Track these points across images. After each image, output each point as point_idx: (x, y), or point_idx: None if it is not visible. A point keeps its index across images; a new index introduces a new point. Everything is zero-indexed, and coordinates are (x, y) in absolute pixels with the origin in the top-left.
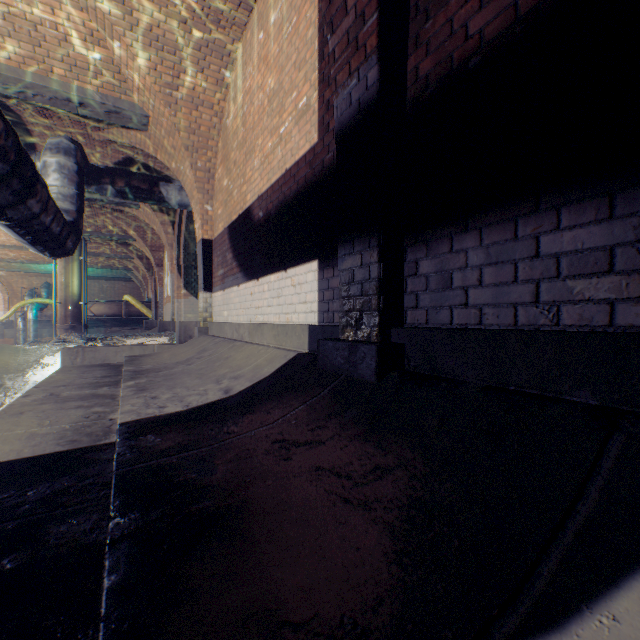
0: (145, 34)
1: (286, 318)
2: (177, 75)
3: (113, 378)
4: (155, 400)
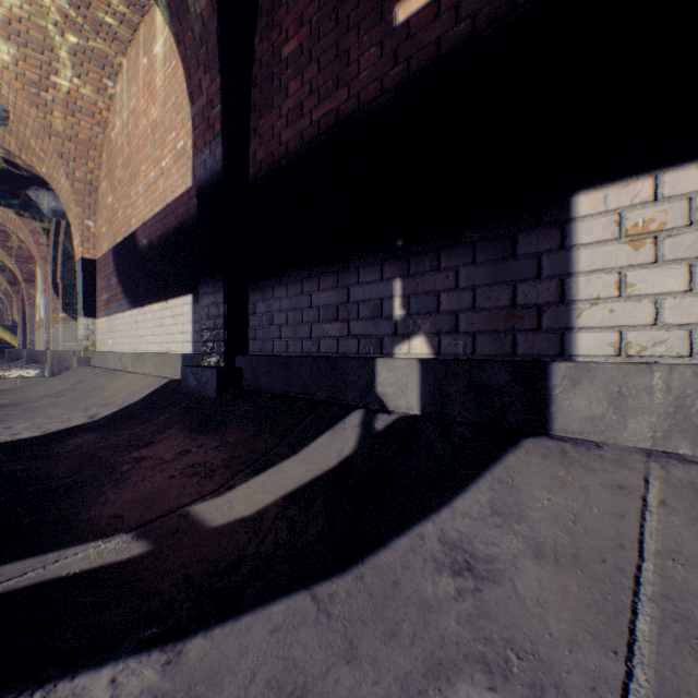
0: (2, 26)
1: (167, 347)
2: (46, 75)
3: None
4: (9, 429)
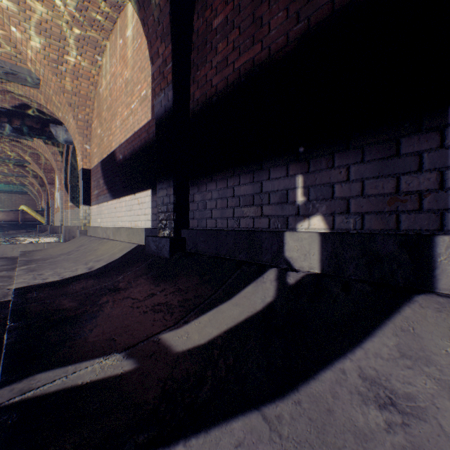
0: (36, 26)
1: (135, 224)
2: (62, 55)
3: (10, 266)
4: (41, 276)
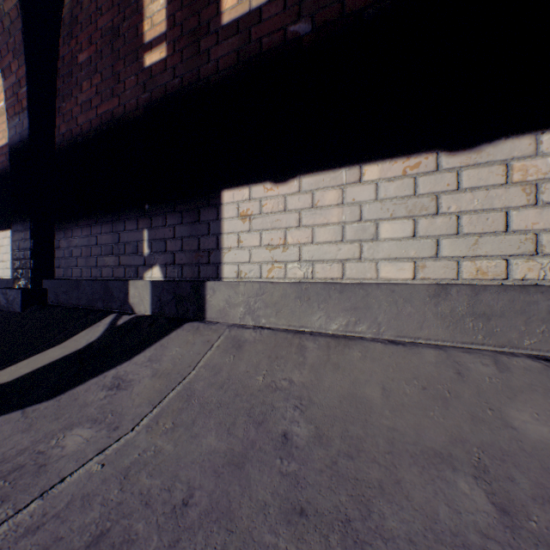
0: None
1: None
2: None
3: None
4: None
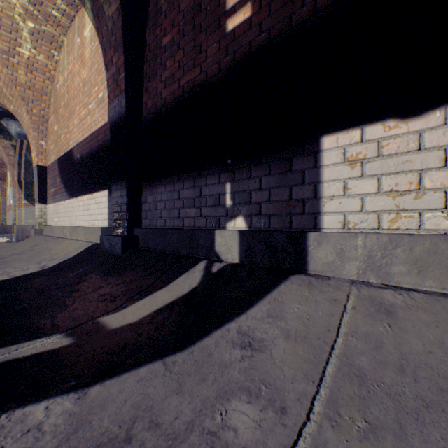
0: None
1: (92, 223)
2: (13, 47)
3: None
4: None
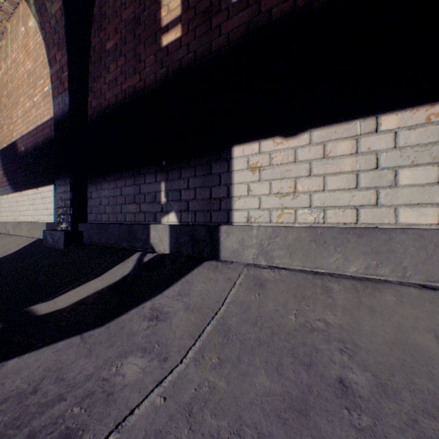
0: None
1: (38, 218)
2: None
3: None
4: None
